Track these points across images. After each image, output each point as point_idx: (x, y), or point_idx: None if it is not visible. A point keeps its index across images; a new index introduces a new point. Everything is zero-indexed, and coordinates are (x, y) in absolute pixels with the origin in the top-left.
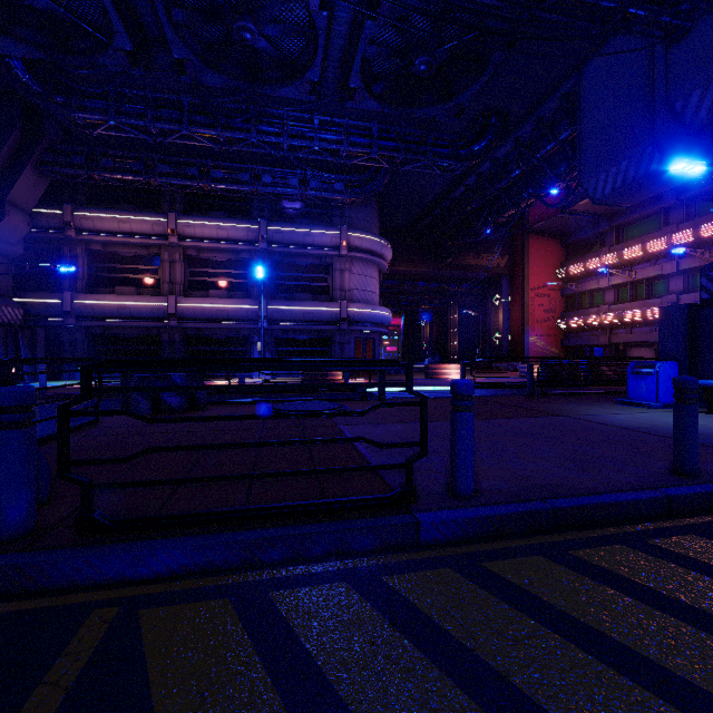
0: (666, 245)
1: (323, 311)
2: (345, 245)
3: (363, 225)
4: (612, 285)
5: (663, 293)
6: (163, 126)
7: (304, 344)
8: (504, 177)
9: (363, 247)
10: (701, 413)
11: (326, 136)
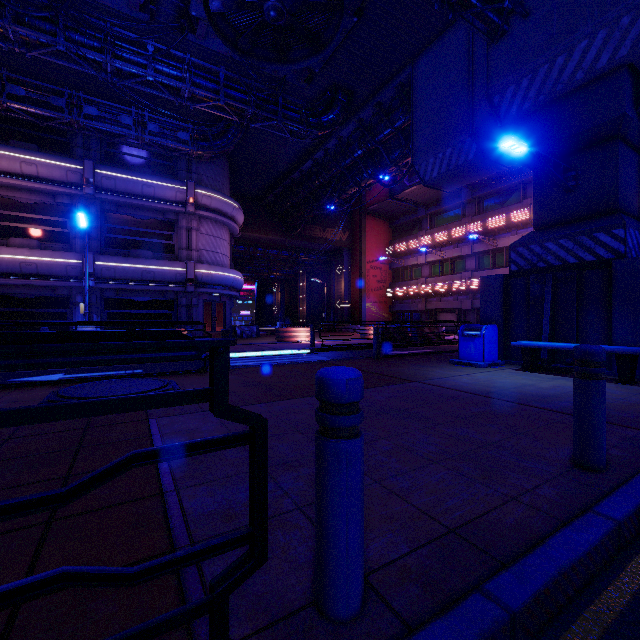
0: (465, 232)
1: (166, 270)
2: (192, 202)
3: (213, 184)
4: (427, 262)
5: (462, 270)
6: None
7: (144, 307)
8: (348, 156)
9: (213, 207)
10: (519, 371)
11: (164, 68)
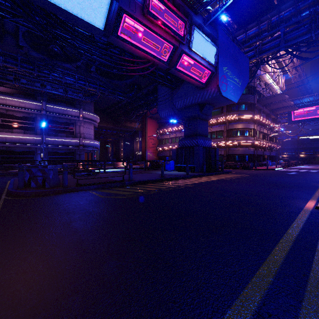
0: (182, 128)
1: (72, 141)
2: (82, 116)
3: (88, 109)
4: (170, 137)
5: None
6: (7, 64)
7: (62, 154)
8: (139, 102)
9: (89, 118)
10: (176, 171)
11: (80, 82)
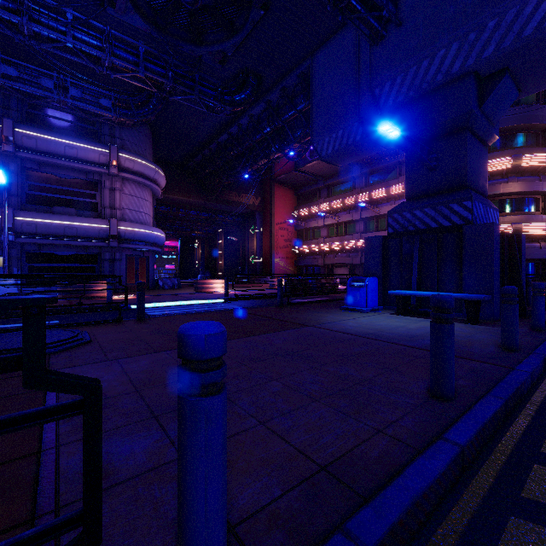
0: (355, 201)
1: (89, 227)
2: (116, 164)
3: (136, 149)
4: (325, 225)
5: (353, 232)
6: None
7: (67, 260)
8: (258, 132)
9: (135, 170)
10: (394, 315)
11: (83, 36)
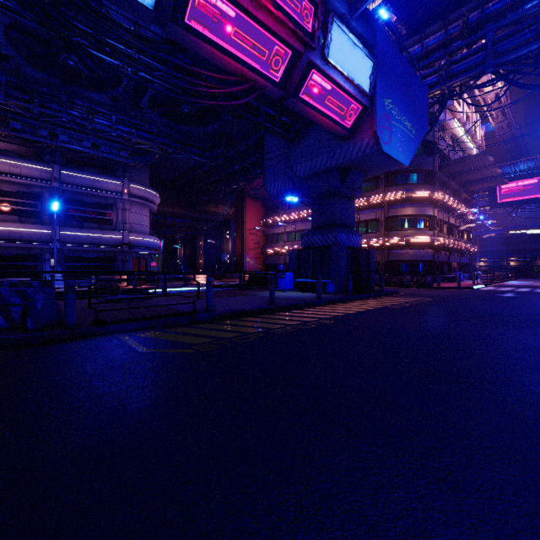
0: (307, 214)
1: (109, 237)
2: (127, 192)
3: (140, 179)
4: (286, 232)
5: None
6: None
7: (92, 261)
8: (230, 168)
9: (140, 195)
10: (298, 292)
11: (121, 128)
